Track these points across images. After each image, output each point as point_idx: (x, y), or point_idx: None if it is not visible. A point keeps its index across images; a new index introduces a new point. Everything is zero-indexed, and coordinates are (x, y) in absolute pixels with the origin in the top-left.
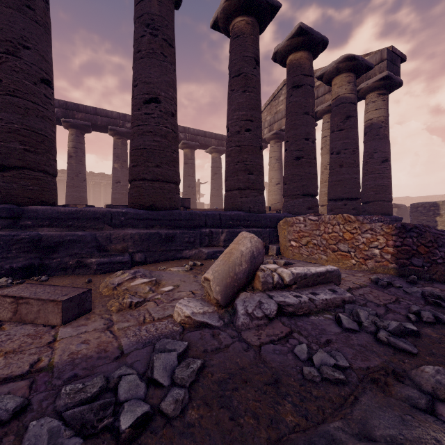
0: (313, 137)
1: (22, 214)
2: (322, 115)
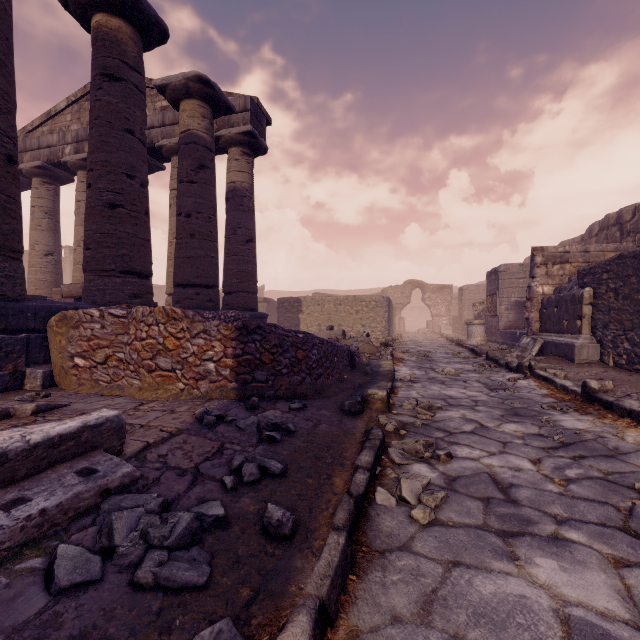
0: (142, 176)
1: None
2: (172, 154)
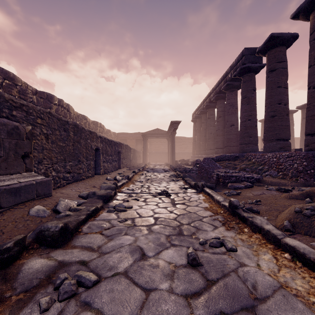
0: (313, 83)
1: None
2: None
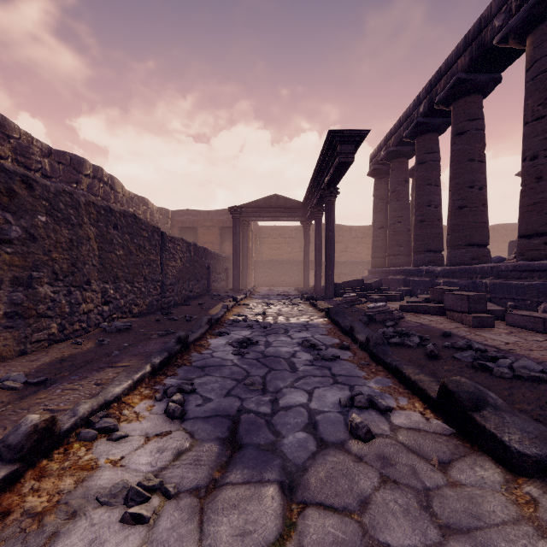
0: None
1: None
2: None
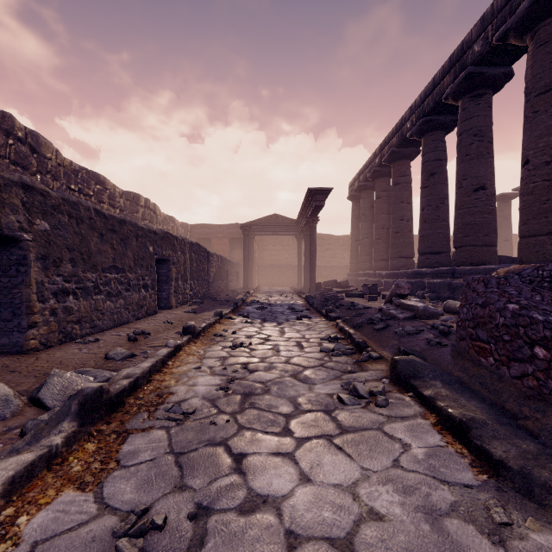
0: None
1: (454, 271)
2: None
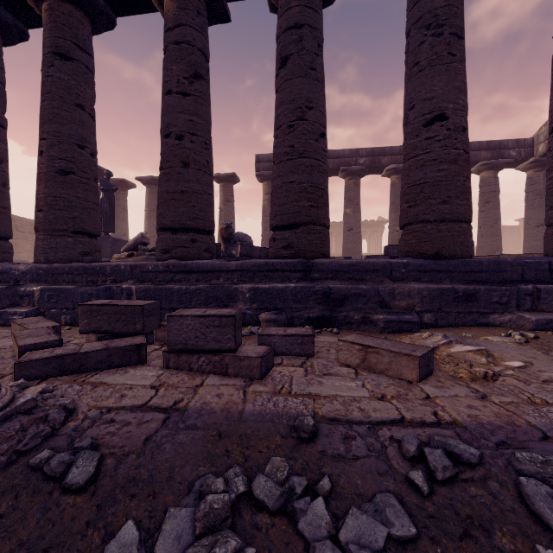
0: None
1: (312, 267)
2: None
